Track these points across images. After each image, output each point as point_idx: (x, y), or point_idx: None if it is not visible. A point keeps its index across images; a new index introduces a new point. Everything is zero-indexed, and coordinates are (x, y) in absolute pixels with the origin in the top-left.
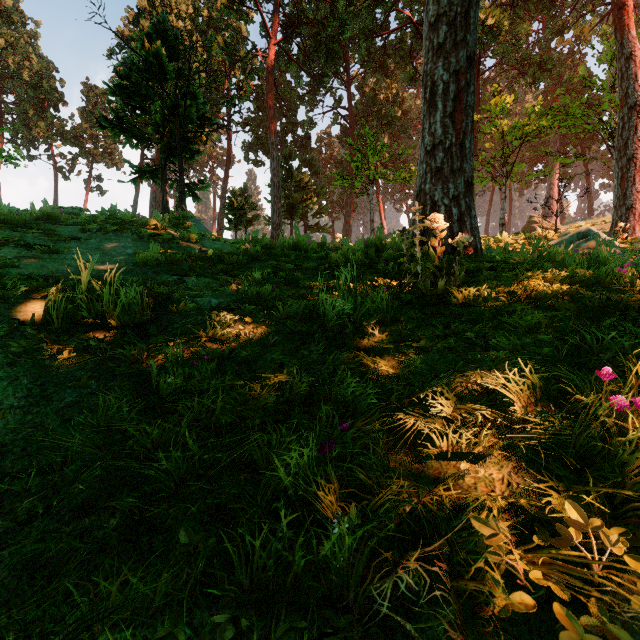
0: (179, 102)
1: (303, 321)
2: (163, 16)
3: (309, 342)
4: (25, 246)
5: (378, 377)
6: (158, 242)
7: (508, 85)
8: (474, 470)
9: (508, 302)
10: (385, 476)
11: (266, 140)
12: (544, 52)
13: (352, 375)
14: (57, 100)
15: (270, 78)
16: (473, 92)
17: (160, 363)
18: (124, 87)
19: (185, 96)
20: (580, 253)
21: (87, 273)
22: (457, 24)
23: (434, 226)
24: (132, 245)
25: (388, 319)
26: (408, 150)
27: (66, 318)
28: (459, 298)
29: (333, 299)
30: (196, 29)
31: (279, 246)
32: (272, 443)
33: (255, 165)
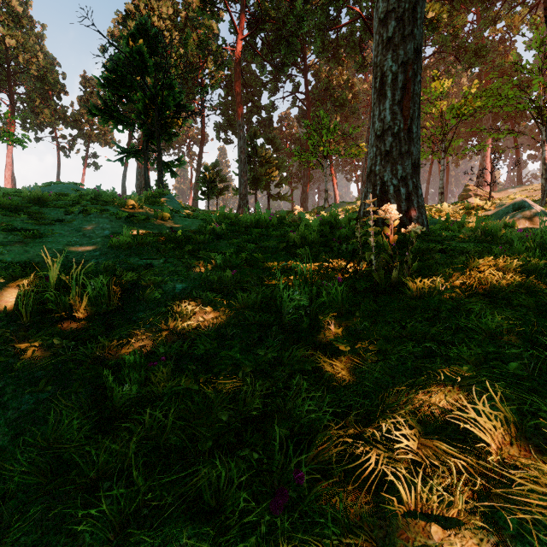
0: (158, 92)
1: (261, 308)
2: (145, 18)
3: (266, 335)
4: (12, 230)
5: (334, 386)
6: (134, 222)
7: (446, 70)
8: (448, 540)
9: (462, 294)
10: (345, 545)
11: (234, 121)
12: (478, 40)
13: (308, 381)
14: (60, 90)
15: (237, 69)
16: (420, 81)
17: (121, 358)
18: (112, 80)
19: (162, 87)
20: (524, 232)
21: (56, 267)
22: (405, 19)
23: (387, 216)
24: (109, 226)
25: (343, 310)
26: (358, 129)
27: (37, 309)
28: (413, 291)
29: (289, 292)
30: (175, 28)
31: (243, 222)
32: (221, 484)
33: (225, 143)
